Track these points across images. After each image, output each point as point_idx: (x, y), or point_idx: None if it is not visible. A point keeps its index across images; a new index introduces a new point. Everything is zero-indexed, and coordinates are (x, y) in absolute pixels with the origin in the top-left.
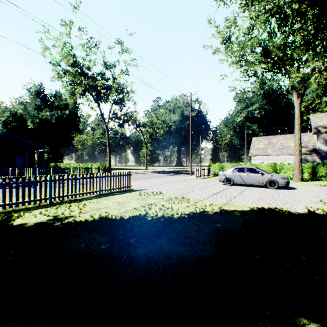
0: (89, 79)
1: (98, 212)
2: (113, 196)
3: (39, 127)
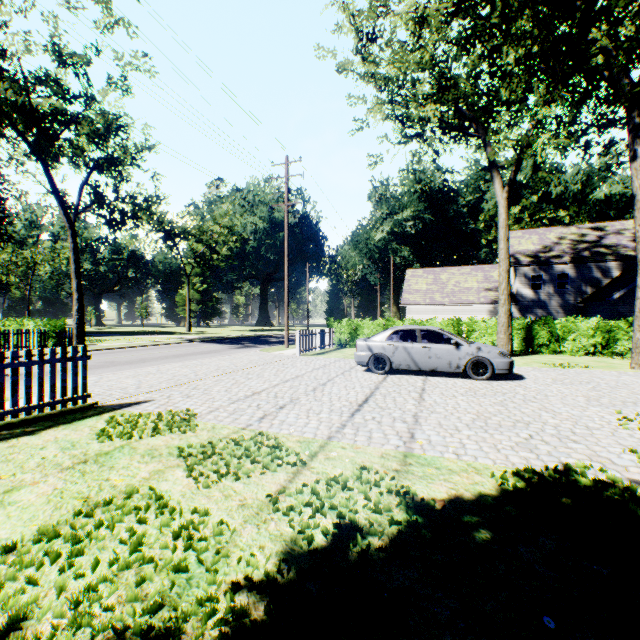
0: (2, 82)
1: None
2: None
3: None
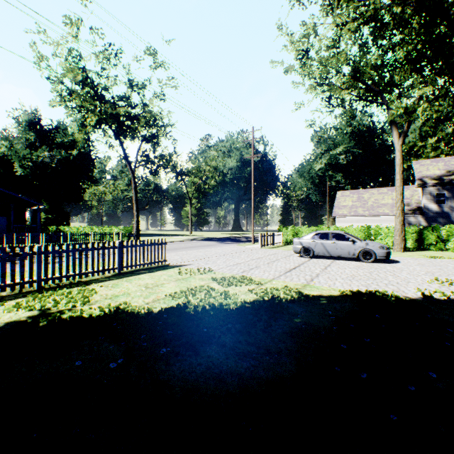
0: (106, 105)
1: (113, 302)
2: (139, 276)
3: (32, 174)
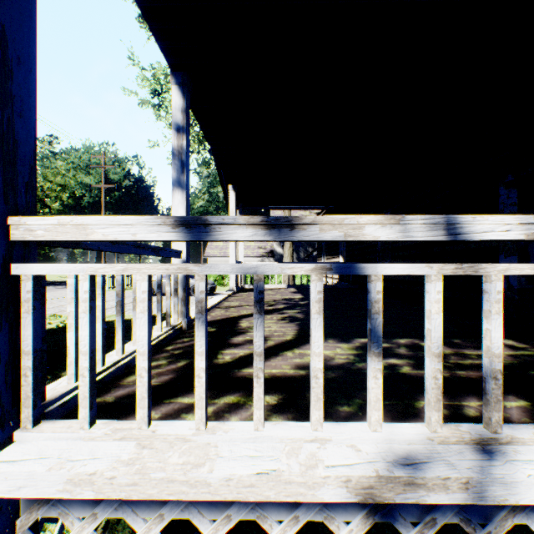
0: None
1: None
2: None
3: None
